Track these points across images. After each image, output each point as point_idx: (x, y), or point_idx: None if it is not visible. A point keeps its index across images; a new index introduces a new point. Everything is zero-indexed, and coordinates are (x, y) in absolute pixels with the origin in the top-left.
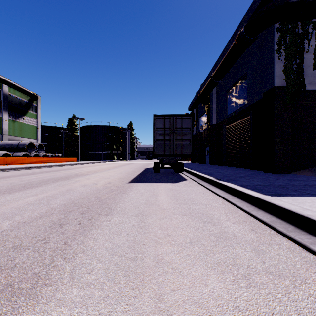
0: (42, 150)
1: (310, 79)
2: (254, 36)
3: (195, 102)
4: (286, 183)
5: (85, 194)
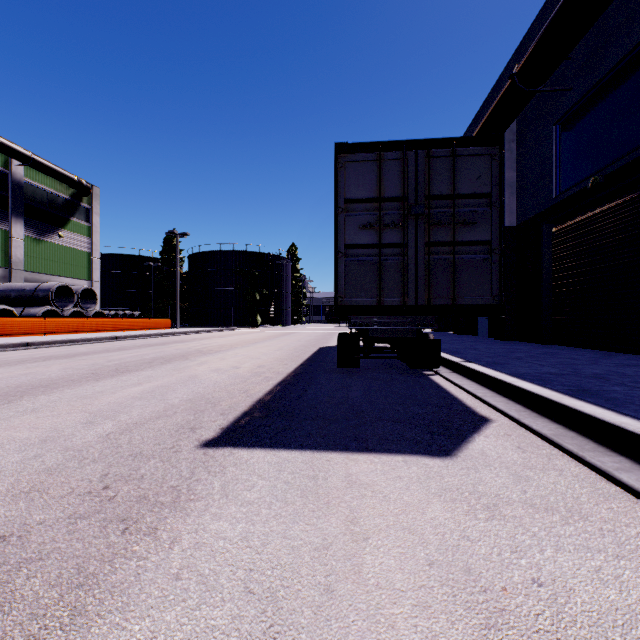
0: (92, 304)
1: None
2: None
3: None
4: None
5: None
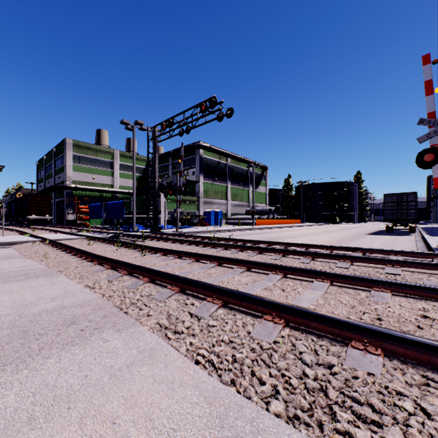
0: (275, 214)
1: None
2: None
3: None
4: None
5: (347, 236)
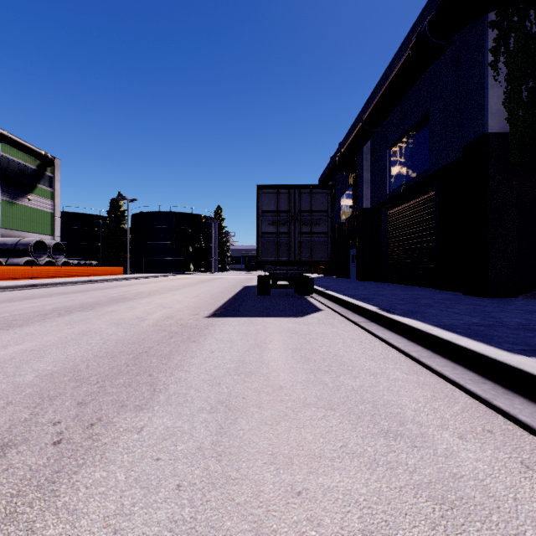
0: (60, 255)
1: None
2: (447, 38)
3: (331, 170)
4: (528, 321)
5: (111, 346)
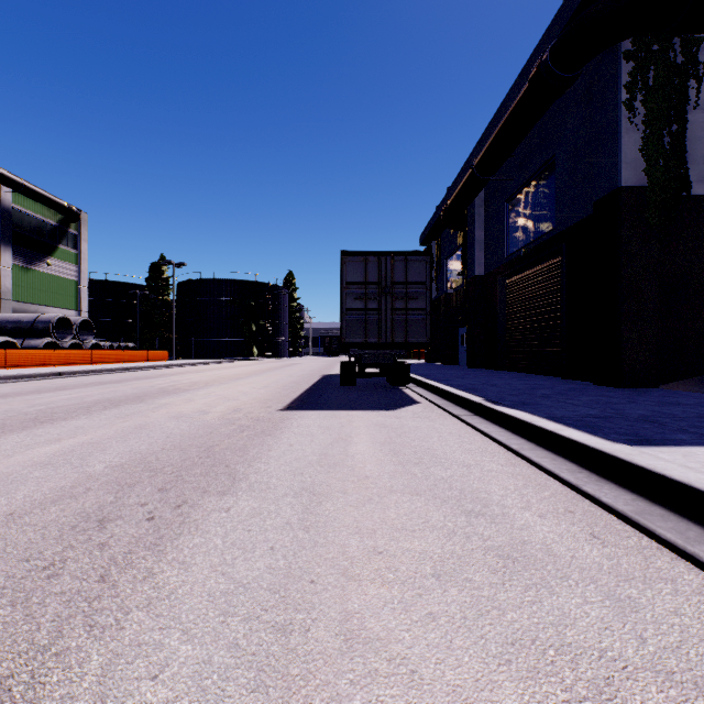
0: (89, 335)
1: (703, 171)
2: (573, 70)
3: (435, 226)
4: (654, 412)
5: (177, 439)
